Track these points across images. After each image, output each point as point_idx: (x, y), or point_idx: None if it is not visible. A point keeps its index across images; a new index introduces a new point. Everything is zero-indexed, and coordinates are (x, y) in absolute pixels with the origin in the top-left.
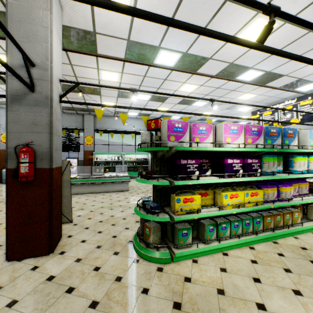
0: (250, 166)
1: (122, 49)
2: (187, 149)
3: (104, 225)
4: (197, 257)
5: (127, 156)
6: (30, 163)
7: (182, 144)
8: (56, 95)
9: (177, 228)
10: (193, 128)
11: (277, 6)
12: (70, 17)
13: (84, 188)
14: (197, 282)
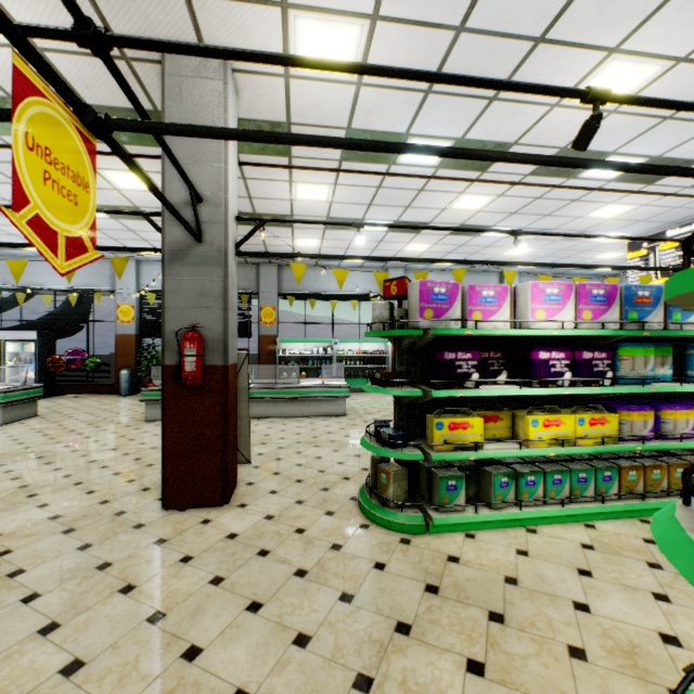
0: (588, 366)
1: None
2: (456, 333)
3: (305, 470)
4: (475, 530)
5: (343, 346)
6: (197, 356)
7: (447, 324)
8: (232, 244)
9: (437, 476)
10: (469, 293)
11: (604, 90)
12: (249, 106)
13: (264, 406)
14: (470, 565)
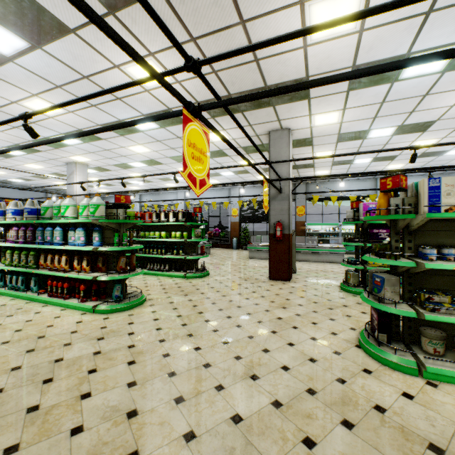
0: None
1: (333, 139)
2: (377, 222)
3: (319, 277)
4: None
5: (346, 227)
6: (280, 230)
7: None
8: (290, 191)
9: None
10: None
11: (416, 146)
12: (296, 136)
13: (299, 256)
14: None
